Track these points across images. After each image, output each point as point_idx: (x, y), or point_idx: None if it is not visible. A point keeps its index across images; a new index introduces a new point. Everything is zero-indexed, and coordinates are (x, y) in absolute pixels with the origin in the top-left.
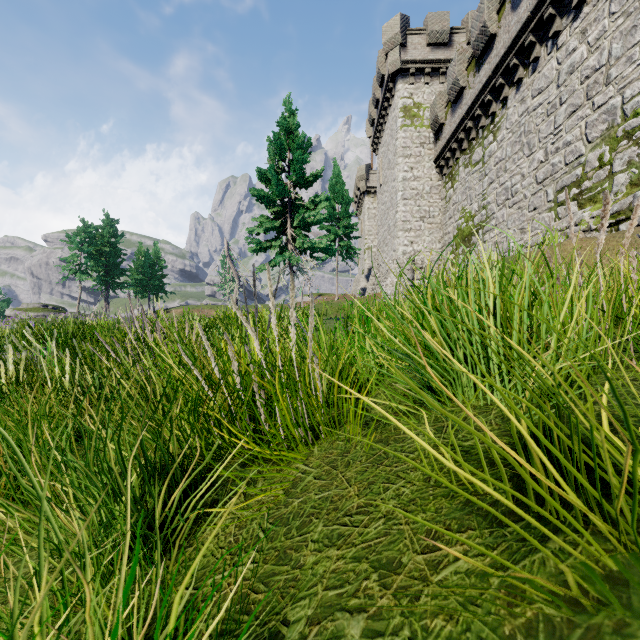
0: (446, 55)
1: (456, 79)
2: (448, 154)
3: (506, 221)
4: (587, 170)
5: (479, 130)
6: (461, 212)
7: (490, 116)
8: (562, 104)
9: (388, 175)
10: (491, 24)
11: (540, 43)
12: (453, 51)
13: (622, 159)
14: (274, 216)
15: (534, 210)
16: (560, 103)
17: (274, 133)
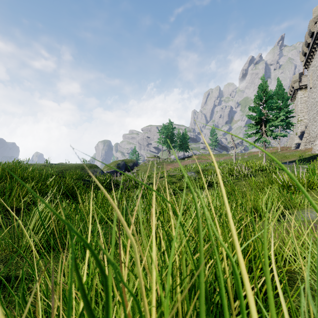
0: None
1: None
2: None
3: None
4: None
5: None
6: None
7: None
8: None
9: (316, 83)
10: None
11: None
12: None
13: None
14: (256, 123)
15: None
16: None
17: (258, 93)
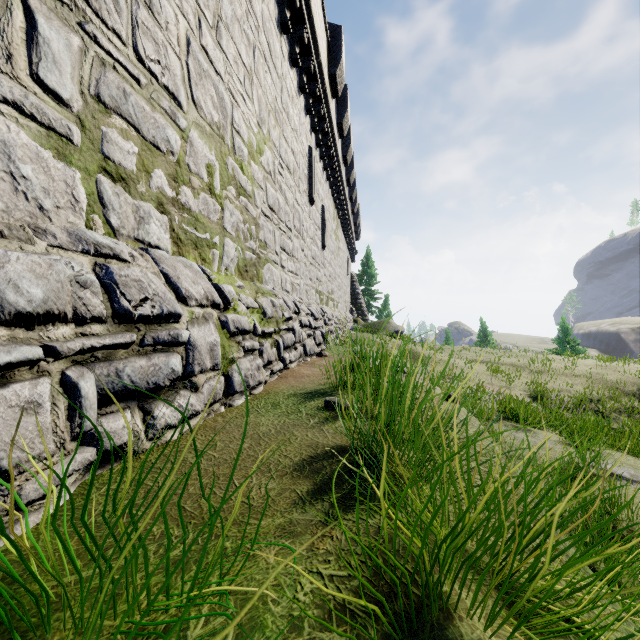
0: None
1: None
2: None
3: None
4: (192, 165)
5: None
6: None
7: None
8: None
9: None
10: None
11: None
12: None
13: (232, 217)
14: None
15: None
16: None
17: None
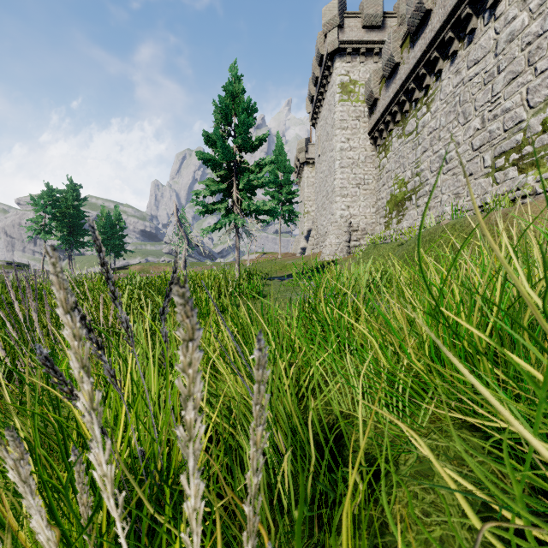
0: (379, 37)
1: (391, 55)
2: (382, 126)
3: (440, 187)
4: (529, 135)
5: (412, 103)
6: (394, 179)
7: (424, 89)
8: (500, 72)
9: (326, 146)
10: (427, 0)
11: (476, 15)
12: (386, 33)
13: None
14: (220, 179)
15: (470, 176)
16: (498, 71)
17: (220, 97)
